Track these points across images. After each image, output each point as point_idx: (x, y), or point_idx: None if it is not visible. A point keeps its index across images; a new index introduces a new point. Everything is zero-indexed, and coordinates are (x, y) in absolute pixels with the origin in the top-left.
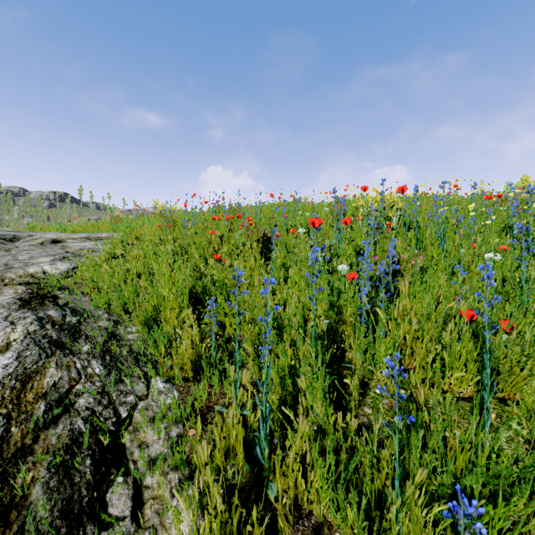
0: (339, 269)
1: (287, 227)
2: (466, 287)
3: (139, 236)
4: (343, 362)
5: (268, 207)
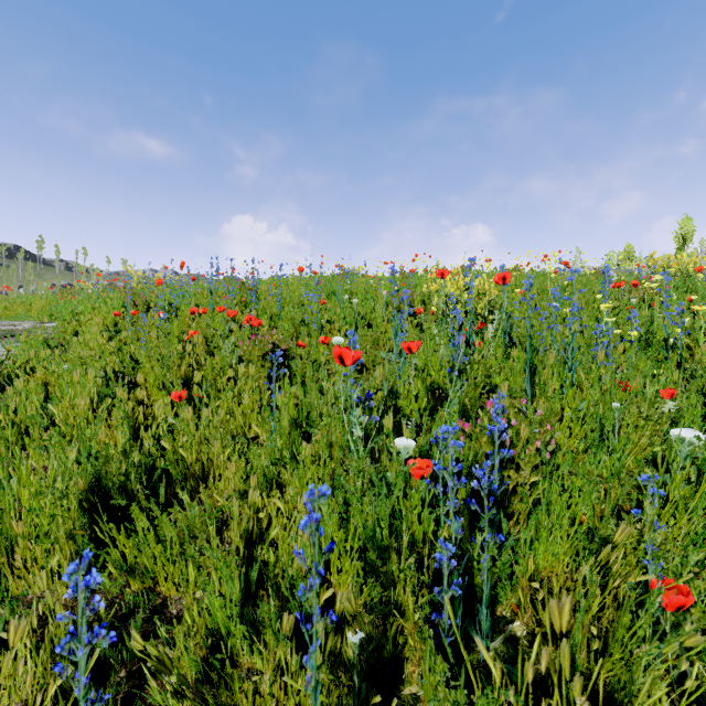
0: (396, 445)
1: (321, 324)
2: (662, 528)
3: (78, 333)
4: (400, 702)
5: (300, 285)
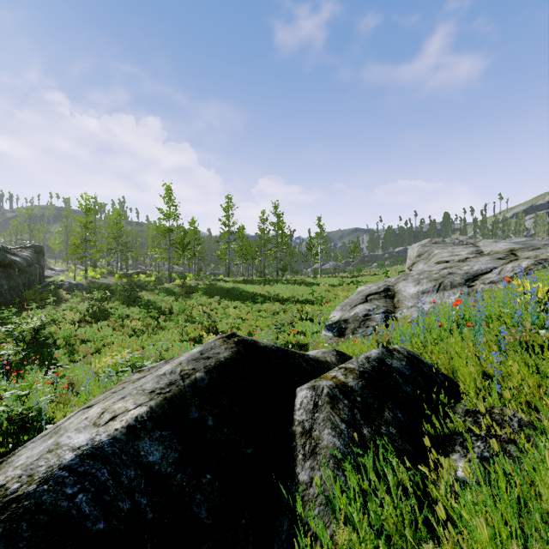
0: None
1: None
2: None
3: None
4: None
5: None
